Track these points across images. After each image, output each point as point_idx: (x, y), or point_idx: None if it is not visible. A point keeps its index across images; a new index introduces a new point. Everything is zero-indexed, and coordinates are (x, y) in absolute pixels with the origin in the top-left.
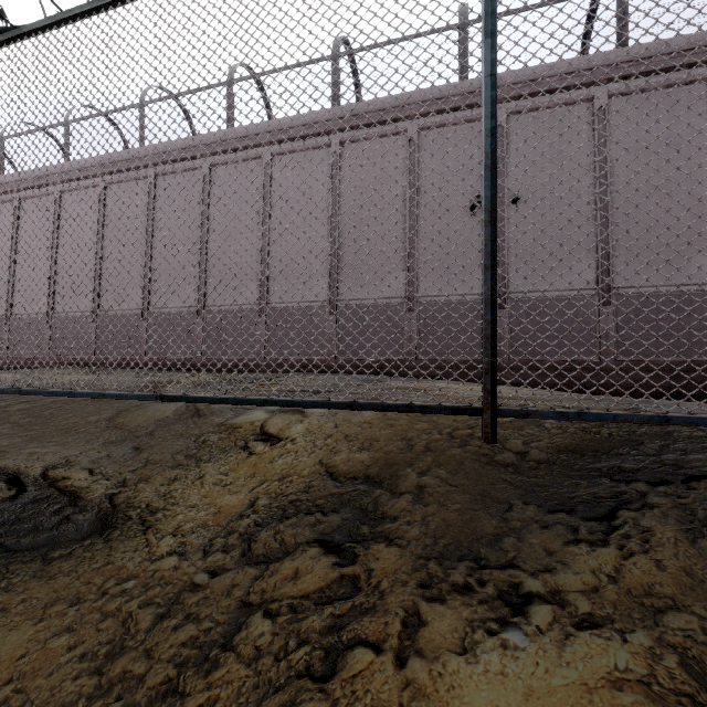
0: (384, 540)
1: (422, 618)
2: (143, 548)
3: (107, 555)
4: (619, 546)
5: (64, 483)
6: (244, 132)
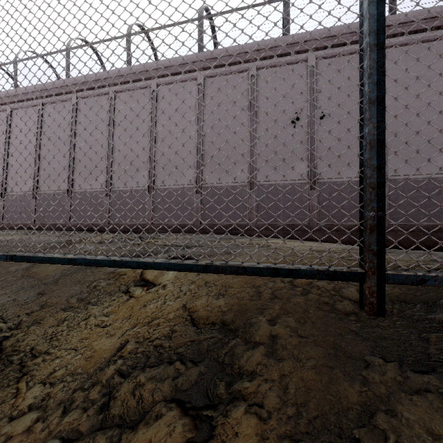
0: (243, 406)
1: None
2: (9, 400)
3: None
4: None
5: None
6: (138, 69)
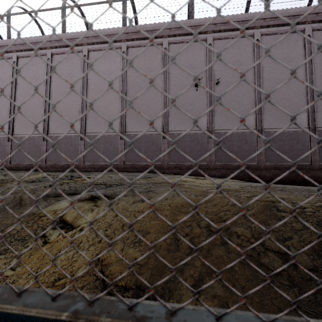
0: None
1: None
2: None
3: None
4: None
5: None
6: (71, 36)
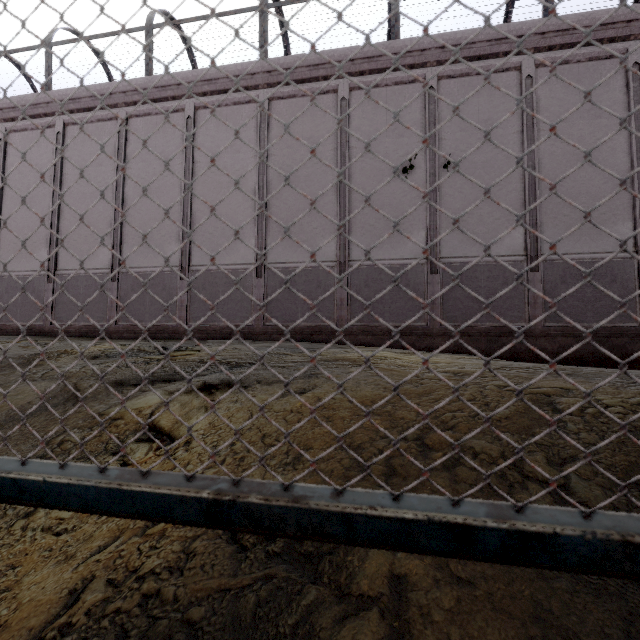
0: None
1: None
2: None
3: None
4: None
5: None
6: (164, 80)
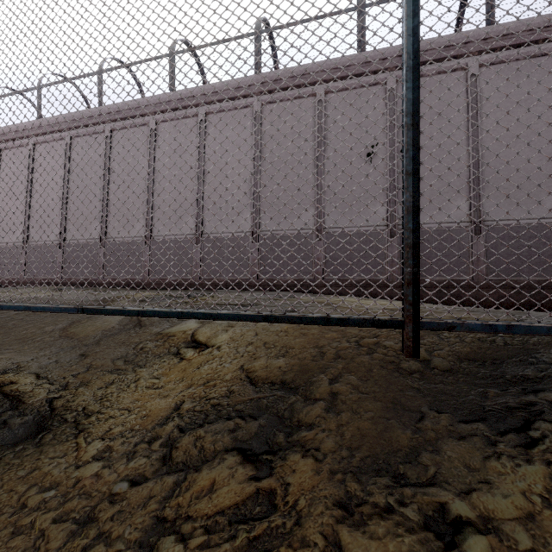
0: (301, 450)
1: (344, 550)
2: (71, 452)
3: (36, 460)
4: (544, 463)
5: (10, 387)
6: (183, 94)
